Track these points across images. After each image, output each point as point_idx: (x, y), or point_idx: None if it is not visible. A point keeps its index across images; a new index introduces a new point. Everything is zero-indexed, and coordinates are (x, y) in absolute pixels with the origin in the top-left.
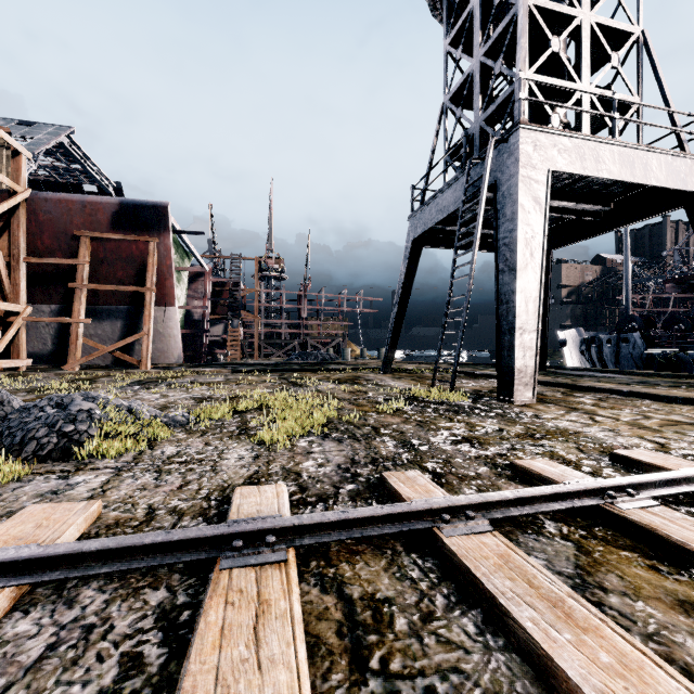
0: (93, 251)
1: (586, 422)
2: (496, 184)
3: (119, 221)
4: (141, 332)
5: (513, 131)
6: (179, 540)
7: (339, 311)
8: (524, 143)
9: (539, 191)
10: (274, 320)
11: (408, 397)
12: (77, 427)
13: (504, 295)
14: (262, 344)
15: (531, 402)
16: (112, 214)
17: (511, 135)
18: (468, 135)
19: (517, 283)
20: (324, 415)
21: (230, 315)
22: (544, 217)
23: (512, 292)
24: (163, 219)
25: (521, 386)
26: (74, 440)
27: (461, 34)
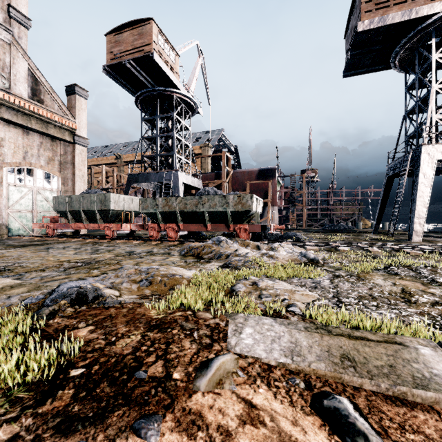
0: (250, 188)
1: (423, 244)
2: (414, 165)
3: (259, 176)
4: (267, 216)
5: (420, 147)
6: (327, 242)
7: (355, 199)
8: (424, 151)
9: (430, 168)
10: (313, 206)
11: (373, 239)
12: (298, 236)
13: (413, 206)
14: (306, 220)
15: (419, 241)
16: (256, 174)
17: (419, 147)
18: (414, 133)
19: (416, 202)
20: (343, 240)
21: (290, 205)
22: (432, 177)
23: (415, 205)
24: (274, 173)
25: (415, 236)
26: (298, 238)
27: (413, 85)
